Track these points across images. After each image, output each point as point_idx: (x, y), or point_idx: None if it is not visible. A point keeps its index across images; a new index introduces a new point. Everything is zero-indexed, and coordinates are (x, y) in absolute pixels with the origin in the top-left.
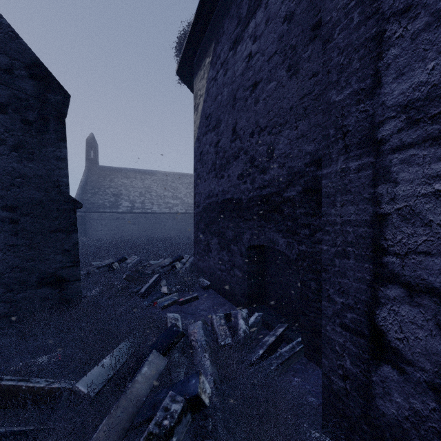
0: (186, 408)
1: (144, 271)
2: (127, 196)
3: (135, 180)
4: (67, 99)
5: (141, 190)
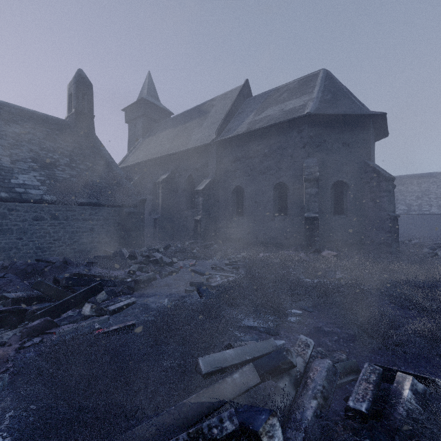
0: (433, 252)
1: (423, 244)
2: (402, 200)
3: (410, 186)
4: (395, 187)
5: (417, 194)
